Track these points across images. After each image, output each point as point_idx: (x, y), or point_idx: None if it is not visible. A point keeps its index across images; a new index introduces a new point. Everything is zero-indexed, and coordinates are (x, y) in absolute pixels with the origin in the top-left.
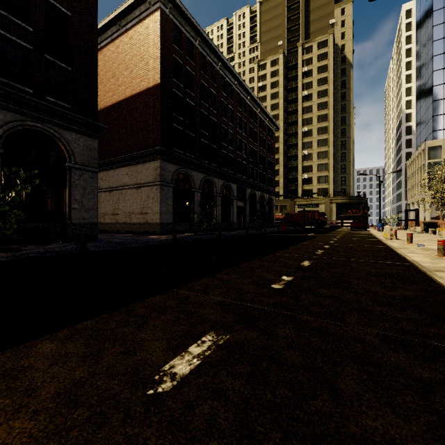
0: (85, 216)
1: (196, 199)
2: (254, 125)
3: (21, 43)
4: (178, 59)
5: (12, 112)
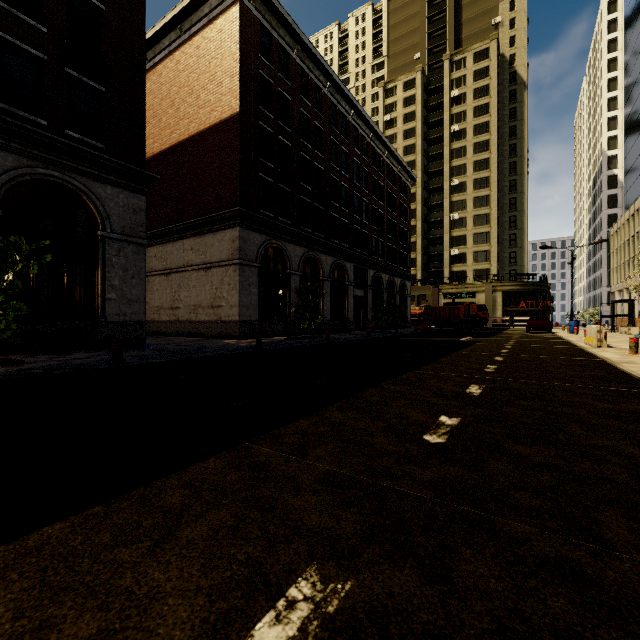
0: (126, 311)
1: (293, 285)
2: (379, 176)
3: (30, 50)
4: (266, 77)
5: (15, 154)
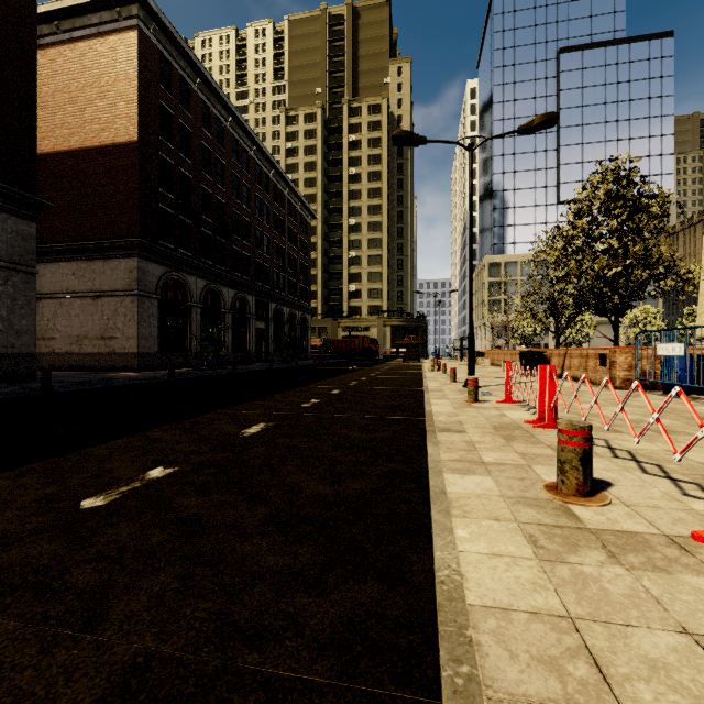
0: (14, 343)
1: (194, 317)
2: (280, 211)
3: None
4: (167, 107)
5: None
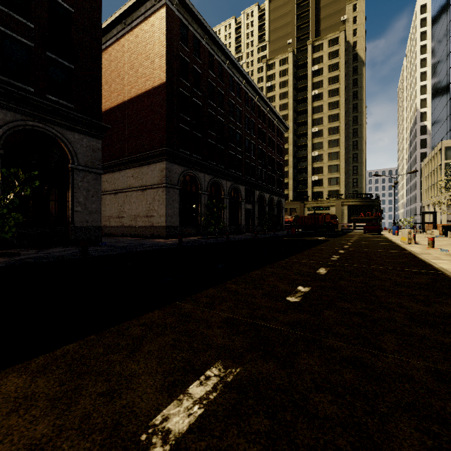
0: (88, 219)
1: (203, 201)
2: (262, 125)
3: (22, 40)
4: (184, 57)
5: (12, 111)
